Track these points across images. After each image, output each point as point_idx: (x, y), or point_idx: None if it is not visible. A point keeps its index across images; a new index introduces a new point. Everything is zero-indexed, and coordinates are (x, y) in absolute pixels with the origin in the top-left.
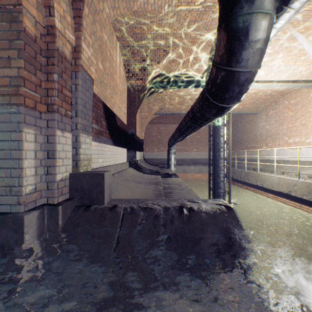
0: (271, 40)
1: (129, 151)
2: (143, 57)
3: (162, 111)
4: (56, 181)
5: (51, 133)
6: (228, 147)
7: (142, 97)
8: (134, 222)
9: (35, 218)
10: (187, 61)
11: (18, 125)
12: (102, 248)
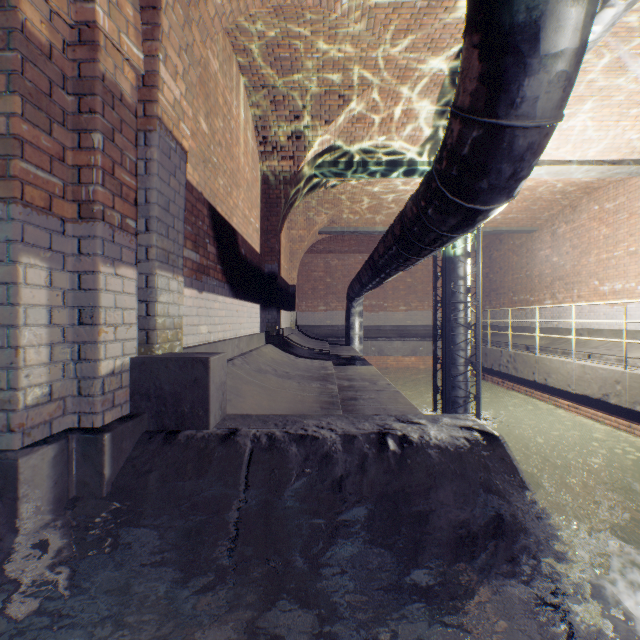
0: None
1: (267, 310)
2: (295, 110)
3: (334, 227)
4: (98, 377)
5: (87, 267)
6: (476, 301)
7: (292, 197)
8: (276, 469)
9: (47, 463)
10: (388, 118)
11: (8, 247)
12: (202, 533)
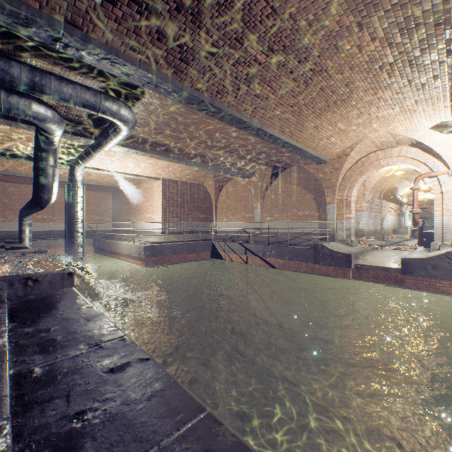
0: (105, 153)
1: None
2: None
3: (10, 172)
4: None
5: None
6: (83, 221)
7: None
8: None
9: None
10: None
11: None
12: None
